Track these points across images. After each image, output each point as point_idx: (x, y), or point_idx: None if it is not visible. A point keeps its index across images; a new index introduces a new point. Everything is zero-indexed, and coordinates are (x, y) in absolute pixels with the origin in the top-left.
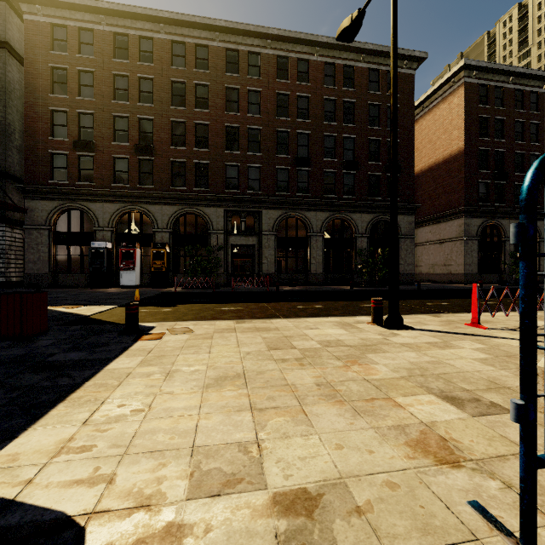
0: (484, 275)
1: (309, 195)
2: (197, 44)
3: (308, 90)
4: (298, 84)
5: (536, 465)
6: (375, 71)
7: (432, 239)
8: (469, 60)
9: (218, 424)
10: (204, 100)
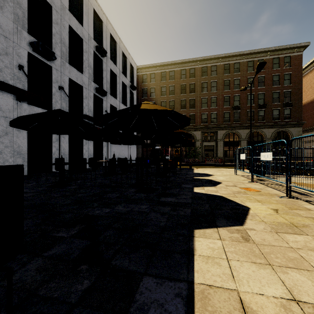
0: None
1: (240, 122)
2: (190, 68)
3: (239, 76)
4: (234, 74)
5: (235, 169)
6: (277, 58)
7: None
8: None
9: (212, 172)
10: (193, 89)
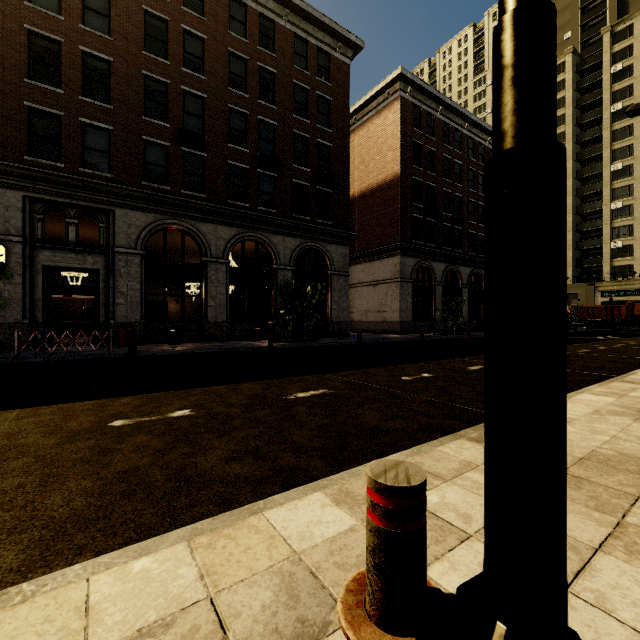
0: (417, 323)
1: (204, 196)
2: None
3: (203, 28)
4: (185, 11)
5: None
6: (303, 41)
7: (365, 280)
8: (405, 70)
9: None
10: None
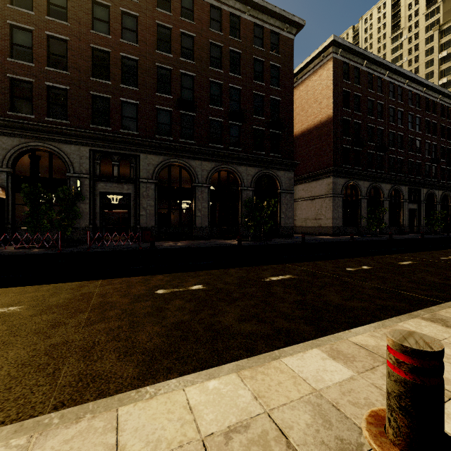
0: (346, 228)
1: (194, 142)
2: None
3: (193, 29)
4: (182, 20)
5: None
6: (260, 27)
7: (304, 196)
8: (337, 37)
9: None
10: (62, 9)
